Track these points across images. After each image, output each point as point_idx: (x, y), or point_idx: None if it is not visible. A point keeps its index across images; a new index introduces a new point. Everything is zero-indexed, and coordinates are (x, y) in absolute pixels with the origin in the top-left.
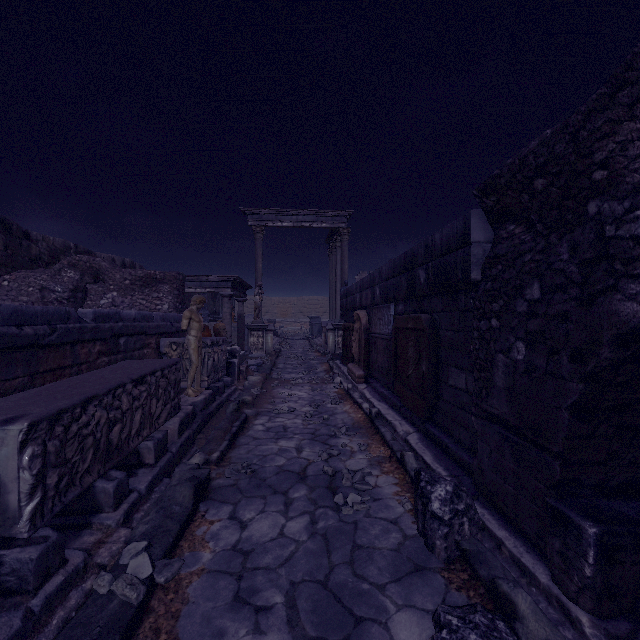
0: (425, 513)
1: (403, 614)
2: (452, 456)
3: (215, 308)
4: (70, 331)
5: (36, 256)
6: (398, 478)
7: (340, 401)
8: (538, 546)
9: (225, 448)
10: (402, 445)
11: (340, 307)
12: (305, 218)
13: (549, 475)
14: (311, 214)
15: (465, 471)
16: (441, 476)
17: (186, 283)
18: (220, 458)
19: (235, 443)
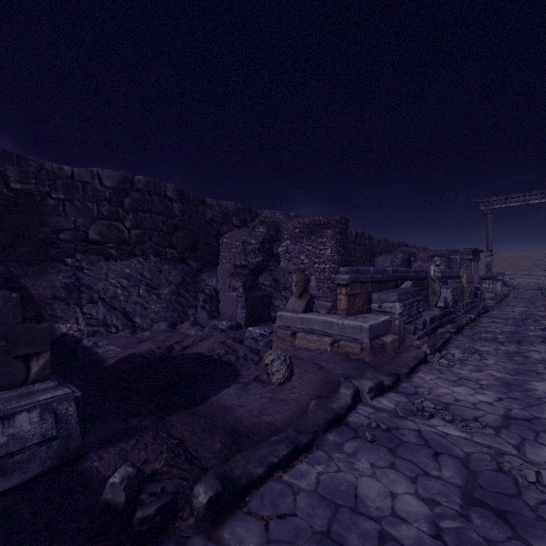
0: None
1: (533, 327)
2: None
3: (451, 265)
4: None
5: (374, 246)
6: None
7: (543, 311)
8: None
9: (482, 312)
10: None
11: None
12: (532, 197)
13: None
14: (538, 193)
15: None
16: None
17: None
18: (481, 313)
19: (485, 313)
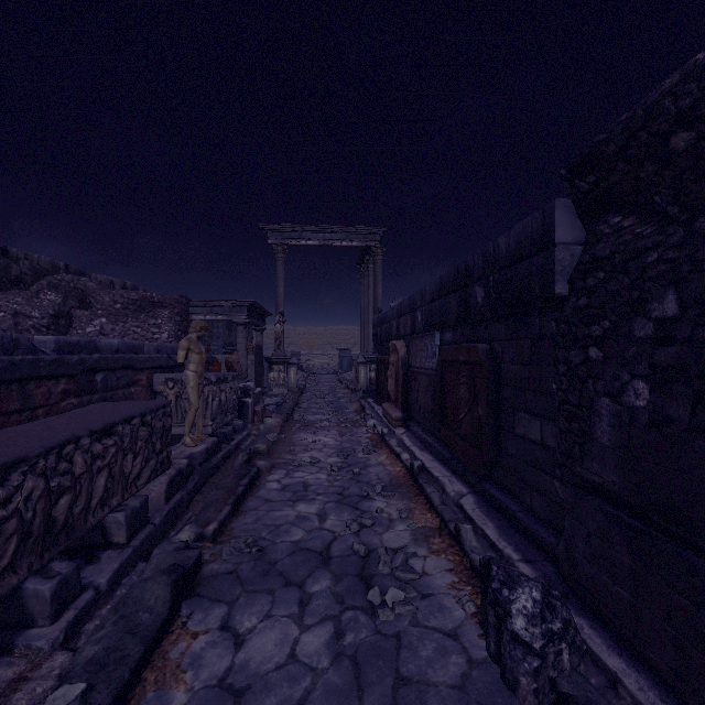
0: (500, 629)
1: None
2: (523, 530)
3: (231, 339)
4: (17, 365)
5: (16, 277)
6: (453, 561)
7: (374, 450)
8: (678, 691)
9: (226, 516)
10: (455, 512)
11: (373, 337)
12: (333, 236)
13: (700, 587)
14: (340, 231)
15: (544, 553)
16: (520, 572)
17: (194, 309)
18: (218, 531)
19: (241, 508)
